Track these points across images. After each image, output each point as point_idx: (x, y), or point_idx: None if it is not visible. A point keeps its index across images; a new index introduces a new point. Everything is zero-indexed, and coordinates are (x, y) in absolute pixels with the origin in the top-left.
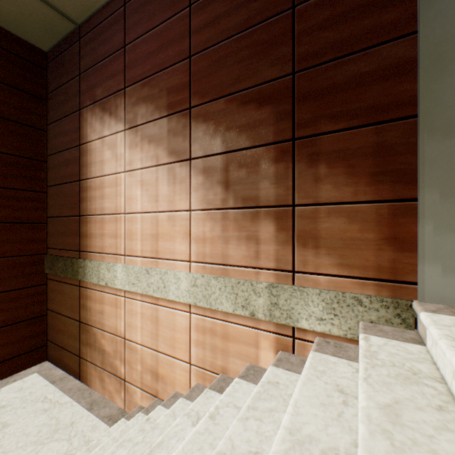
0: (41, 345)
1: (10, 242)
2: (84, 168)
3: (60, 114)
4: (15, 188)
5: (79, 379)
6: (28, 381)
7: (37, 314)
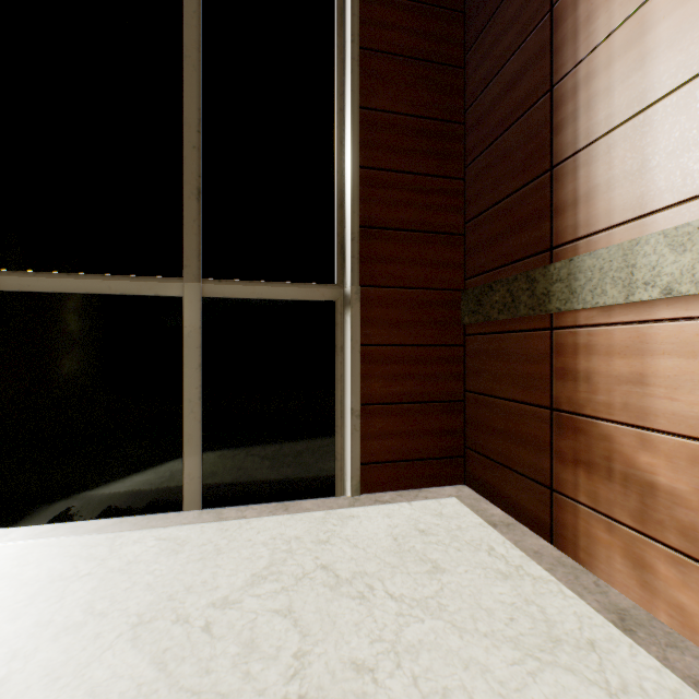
0: (455, 454)
1: (416, 265)
2: (566, 47)
3: (494, 3)
4: (422, 173)
5: (549, 540)
6: (445, 505)
7: (450, 396)
